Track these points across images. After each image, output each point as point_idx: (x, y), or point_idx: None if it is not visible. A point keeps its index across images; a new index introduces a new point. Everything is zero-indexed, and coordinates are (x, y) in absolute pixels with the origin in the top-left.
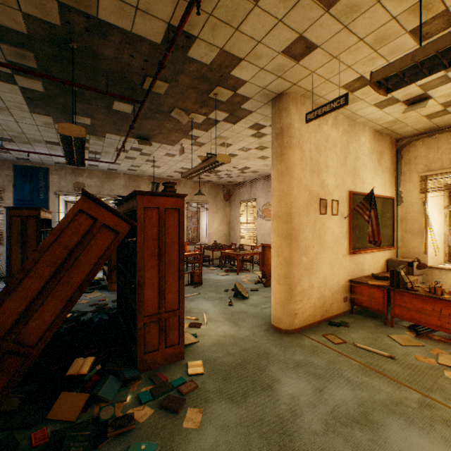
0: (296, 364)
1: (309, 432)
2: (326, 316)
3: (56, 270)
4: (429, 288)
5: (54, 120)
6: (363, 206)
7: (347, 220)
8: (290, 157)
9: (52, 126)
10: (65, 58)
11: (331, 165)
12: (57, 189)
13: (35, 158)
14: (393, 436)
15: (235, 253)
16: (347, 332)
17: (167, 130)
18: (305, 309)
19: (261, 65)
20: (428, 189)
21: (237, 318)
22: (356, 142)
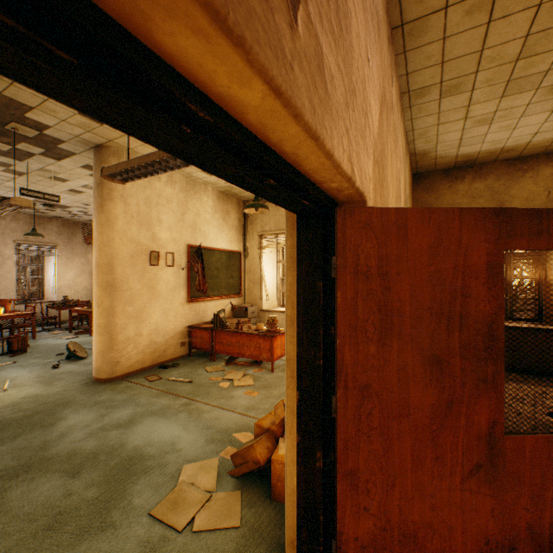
0: (96, 403)
1: (69, 442)
2: (159, 361)
3: None
4: (236, 325)
5: None
6: (195, 259)
7: (186, 271)
8: (111, 209)
9: None
10: None
11: (166, 220)
12: None
13: None
14: (141, 427)
15: (88, 310)
16: (171, 371)
17: None
18: (131, 356)
19: (62, 118)
20: (263, 246)
21: (55, 379)
22: (198, 200)
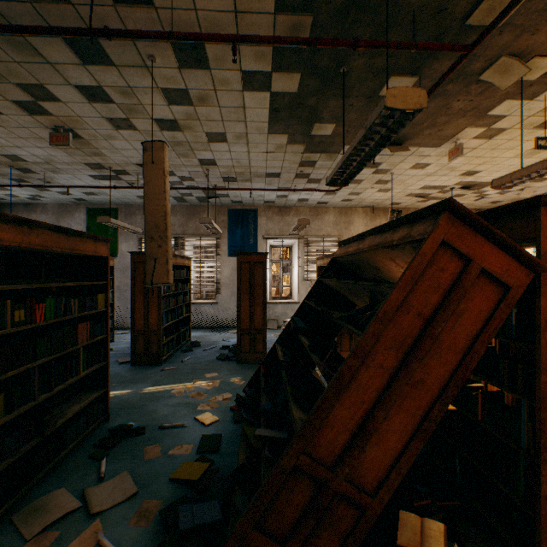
0: None
1: None
2: None
3: (403, 358)
4: None
5: (288, 139)
6: None
7: None
8: None
9: (282, 149)
10: (355, 5)
11: None
12: (264, 232)
13: (248, 199)
14: None
15: None
16: None
17: (446, 117)
18: None
19: None
20: None
21: None
22: None
